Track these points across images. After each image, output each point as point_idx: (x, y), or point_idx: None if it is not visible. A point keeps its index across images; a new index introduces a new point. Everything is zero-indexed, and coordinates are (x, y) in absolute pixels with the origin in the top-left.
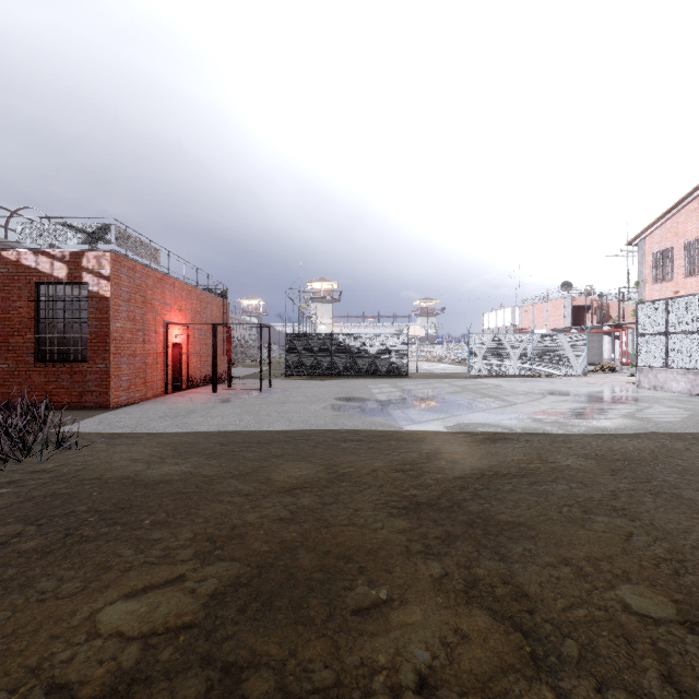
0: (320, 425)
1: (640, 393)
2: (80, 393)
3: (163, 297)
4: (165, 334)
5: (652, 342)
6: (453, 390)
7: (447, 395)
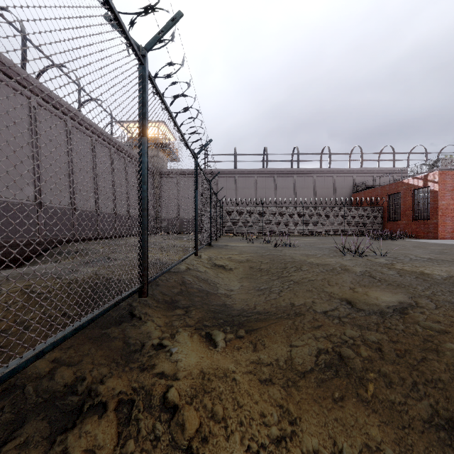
0: None
1: None
2: (427, 232)
3: None
4: None
5: None
6: None
7: None
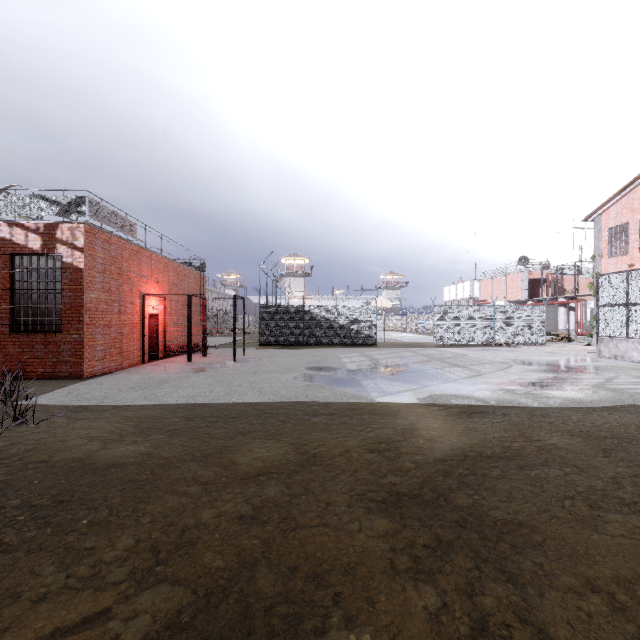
0: (291, 397)
1: (602, 363)
2: (54, 363)
3: (139, 269)
4: (141, 305)
5: (613, 313)
6: (421, 359)
7: (415, 365)
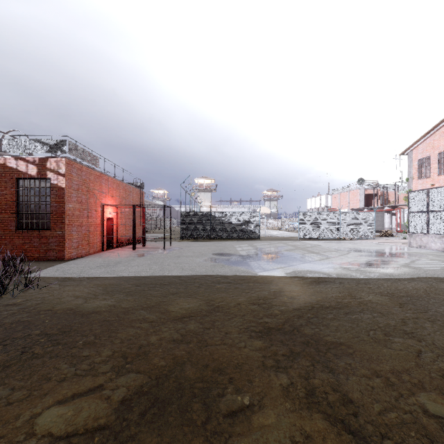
0: (202, 272)
1: (411, 250)
2: (45, 250)
3: (100, 188)
4: (102, 212)
5: (418, 217)
6: (289, 248)
7: (285, 252)
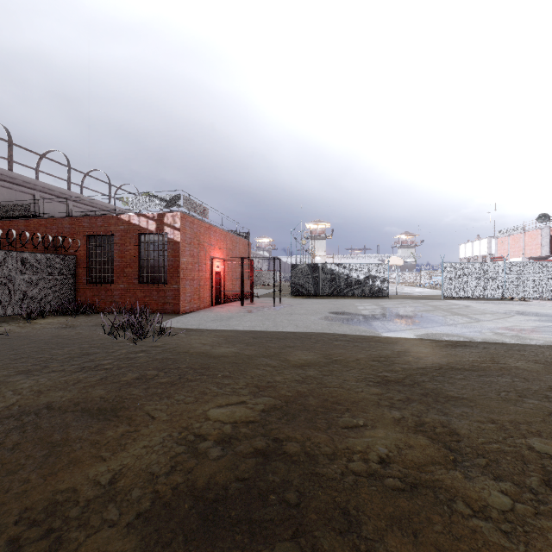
0: (318, 329)
1: None
2: (163, 304)
3: (209, 240)
4: (211, 265)
5: None
6: (426, 309)
7: (420, 313)
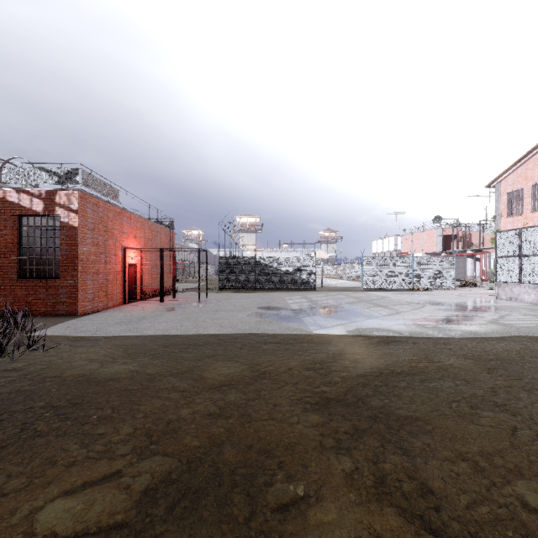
0: (245, 329)
1: (499, 303)
2: (53, 304)
3: (121, 227)
4: (123, 257)
5: (508, 263)
6: (351, 301)
7: (346, 305)
